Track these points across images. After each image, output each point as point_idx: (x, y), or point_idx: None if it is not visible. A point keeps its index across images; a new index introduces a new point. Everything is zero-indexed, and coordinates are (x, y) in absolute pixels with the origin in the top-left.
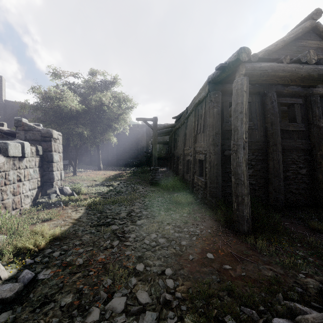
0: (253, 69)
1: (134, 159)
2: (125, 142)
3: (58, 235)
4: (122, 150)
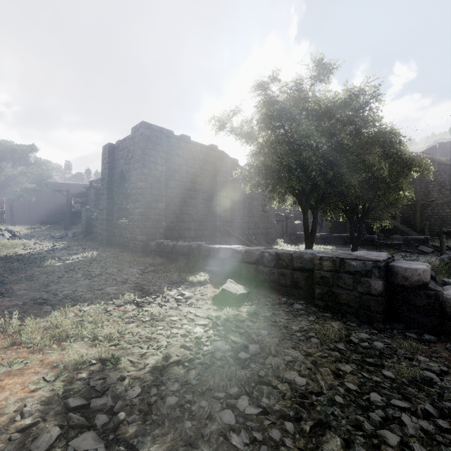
0: (96, 187)
1: (52, 217)
2: (41, 199)
3: (26, 233)
4: (37, 207)
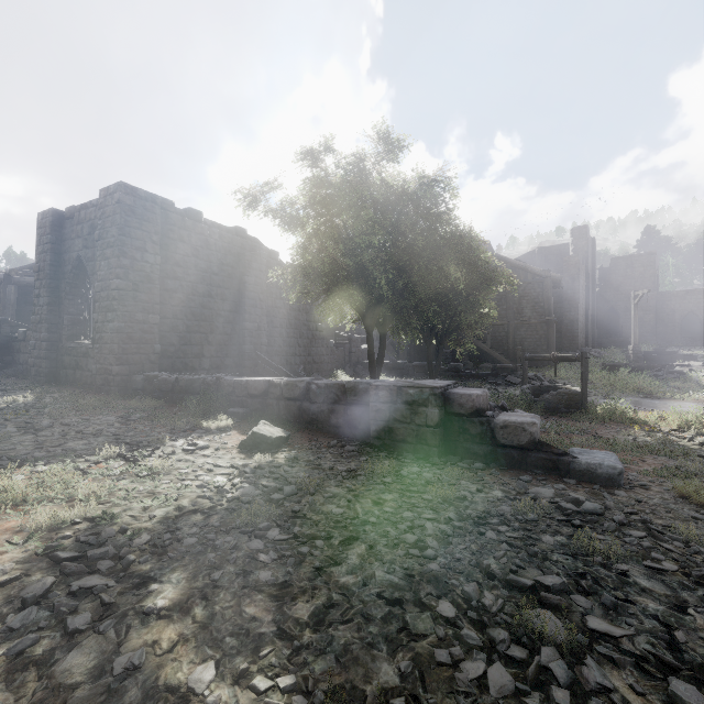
0: (19, 282)
1: None
2: None
3: None
4: None
